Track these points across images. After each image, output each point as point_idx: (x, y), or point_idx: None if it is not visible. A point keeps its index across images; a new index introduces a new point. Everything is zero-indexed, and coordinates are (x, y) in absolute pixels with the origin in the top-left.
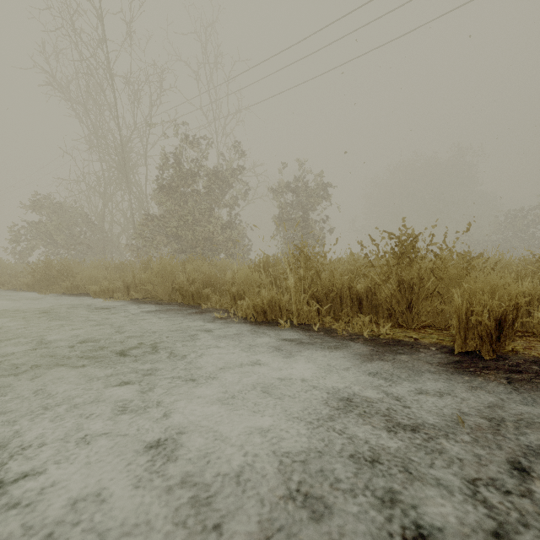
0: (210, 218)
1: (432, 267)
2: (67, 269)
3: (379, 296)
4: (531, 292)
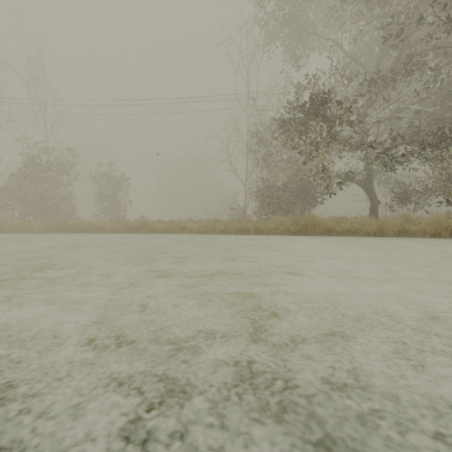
0: (56, 194)
1: (147, 222)
2: (0, 222)
3: (139, 227)
4: (163, 226)
